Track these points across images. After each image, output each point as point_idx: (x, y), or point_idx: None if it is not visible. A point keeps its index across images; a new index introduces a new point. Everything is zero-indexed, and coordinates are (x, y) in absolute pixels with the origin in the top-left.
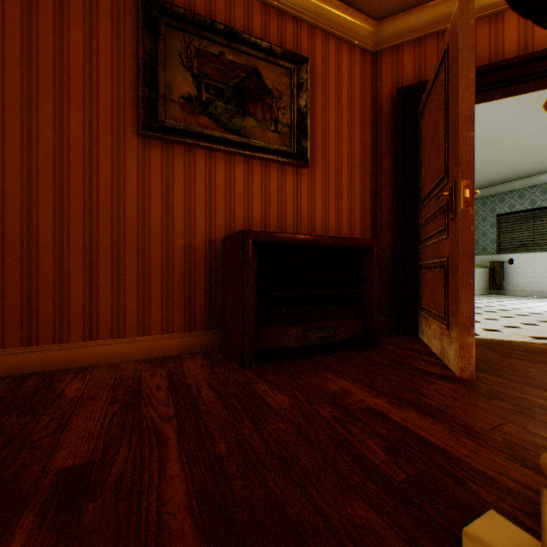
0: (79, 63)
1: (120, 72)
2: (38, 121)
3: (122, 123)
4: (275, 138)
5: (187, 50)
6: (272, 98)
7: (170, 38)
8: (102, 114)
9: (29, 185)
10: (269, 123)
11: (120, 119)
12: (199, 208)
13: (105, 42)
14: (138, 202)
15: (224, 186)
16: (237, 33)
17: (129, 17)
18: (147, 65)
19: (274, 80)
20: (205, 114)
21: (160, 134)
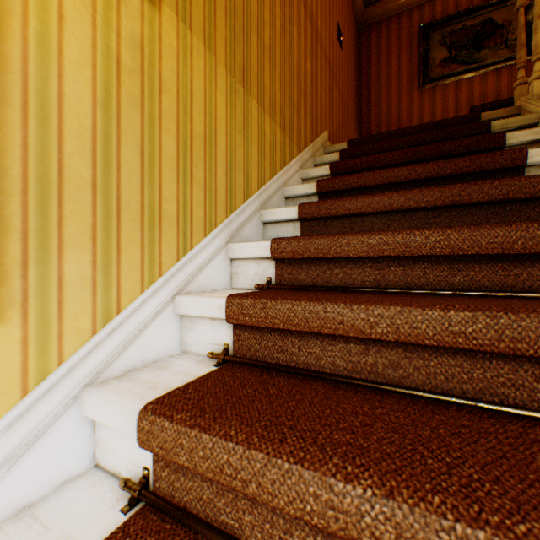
0: (394, 73)
1: (409, 67)
2: (380, 103)
3: (411, 89)
4: (504, 53)
5: (442, 38)
6: (501, 30)
7: (433, 38)
8: (403, 89)
9: (377, 127)
10: (499, 46)
11: (409, 87)
12: (449, 113)
13: (404, 58)
14: (417, 120)
15: (465, 96)
16: (473, 9)
17: (413, 41)
18: (422, 57)
19: (503, 17)
20: (453, 64)
21: (428, 85)
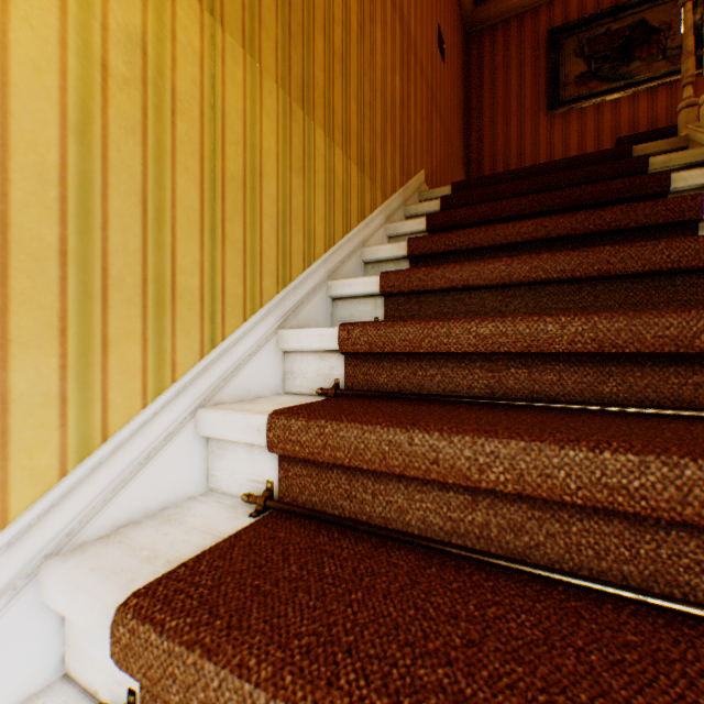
0: (513, 94)
1: (535, 86)
2: (496, 133)
3: (536, 114)
4: (661, 66)
5: (578, 46)
6: (657, 35)
7: (566, 46)
8: (525, 114)
9: (492, 166)
10: (654, 57)
11: (535, 112)
12: (588, 147)
13: (527, 74)
14: (545, 156)
15: (609, 125)
16: (620, 7)
17: (540, 51)
18: (551, 72)
19: (660, 18)
20: (592, 81)
21: (559, 109)
